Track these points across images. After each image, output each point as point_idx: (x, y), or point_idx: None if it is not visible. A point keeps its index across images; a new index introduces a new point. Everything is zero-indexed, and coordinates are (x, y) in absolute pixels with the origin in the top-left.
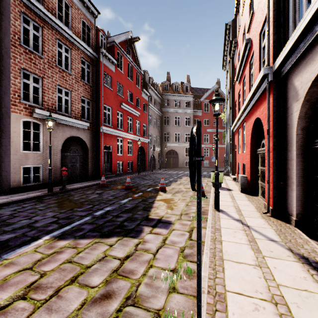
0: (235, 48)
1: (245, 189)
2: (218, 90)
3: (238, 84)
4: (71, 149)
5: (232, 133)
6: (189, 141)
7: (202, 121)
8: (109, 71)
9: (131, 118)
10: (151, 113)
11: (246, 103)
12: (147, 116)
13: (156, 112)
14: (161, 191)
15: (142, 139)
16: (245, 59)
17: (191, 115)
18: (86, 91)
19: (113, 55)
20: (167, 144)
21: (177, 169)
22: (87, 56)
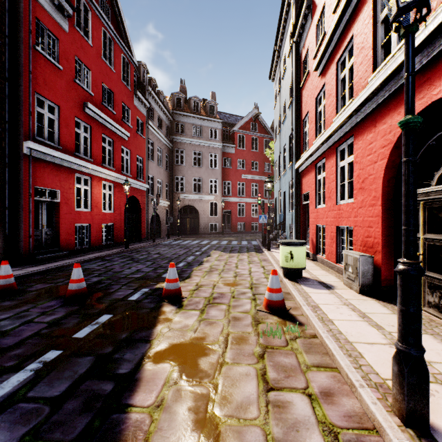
0: (306, 21)
1: (370, 286)
2: (258, 118)
3: (318, 78)
4: None
5: (297, 174)
6: (216, 193)
7: (235, 162)
8: (51, 24)
9: (111, 139)
10: (153, 139)
11: (384, 76)
12: (146, 143)
13: (162, 140)
14: (168, 300)
15: (135, 184)
16: None
17: (218, 151)
18: None
19: None
20: (181, 195)
21: (198, 236)
22: None
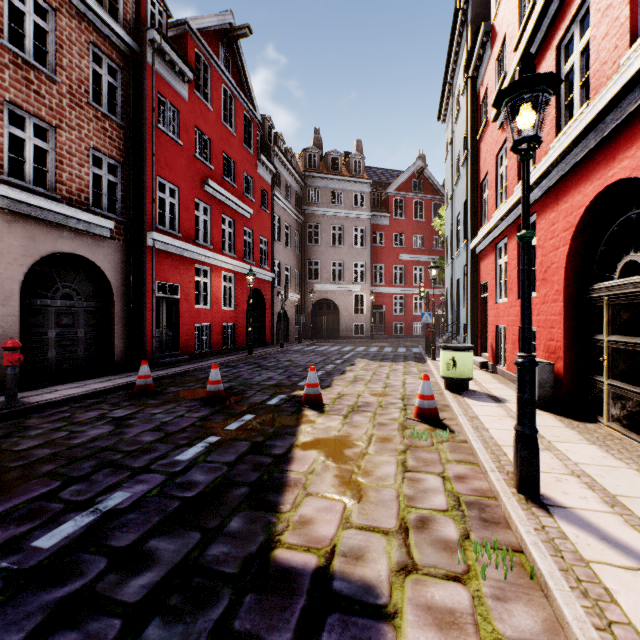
0: (485, 50)
1: (549, 399)
2: (424, 172)
3: (498, 131)
4: (59, 288)
5: (474, 256)
6: (362, 281)
7: (390, 237)
8: (171, 95)
9: (231, 219)
10: (280, 213)
11: (560, 150)
12: (271, 220)
13: (290, 213)
14: (308, 405)
15: (258, 273)
16: (540, 40)
17: (366, 224)
18: (105, 136)
19: (181, 55)
20: (315, 286)
21: (338, 340)
22: (109, 43)
